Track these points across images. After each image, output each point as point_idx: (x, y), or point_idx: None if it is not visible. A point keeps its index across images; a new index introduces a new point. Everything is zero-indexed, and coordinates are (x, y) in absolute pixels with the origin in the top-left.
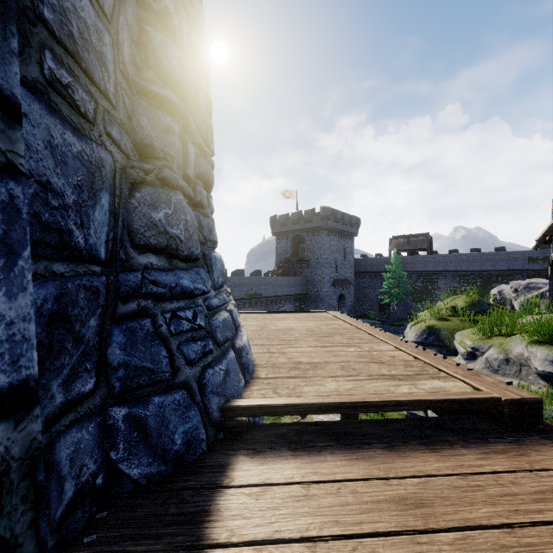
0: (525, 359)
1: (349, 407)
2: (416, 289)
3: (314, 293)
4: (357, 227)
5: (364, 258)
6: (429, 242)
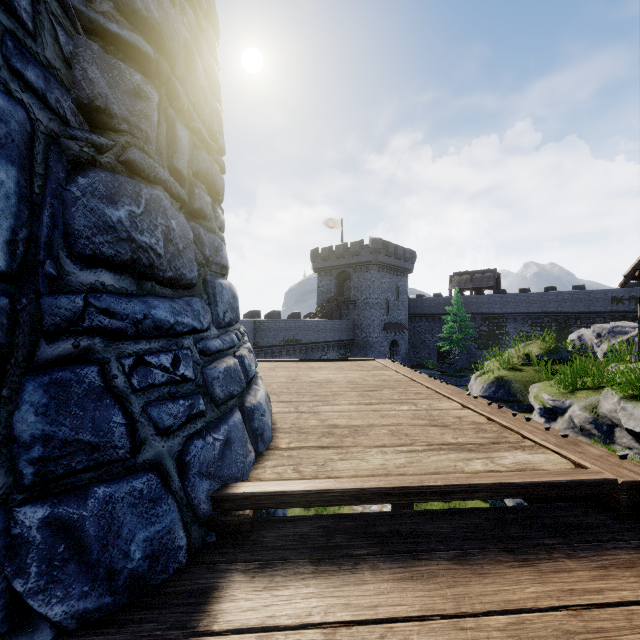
0: (617, 418)
1: (400, 494)
2: (481, 334)
3: (362, 339)
4: (412, 262)
5: (420, 298)
6: (496, 279)
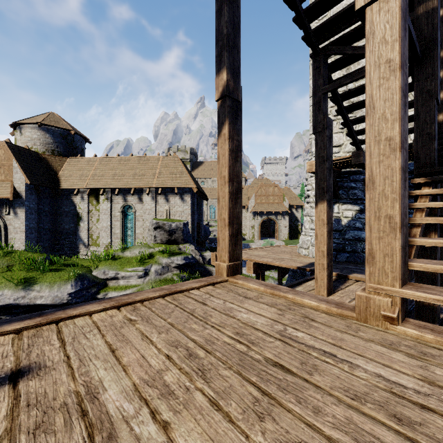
0: (168, 264)
1: None
2: None
3: None
4: None
5: None
6: None
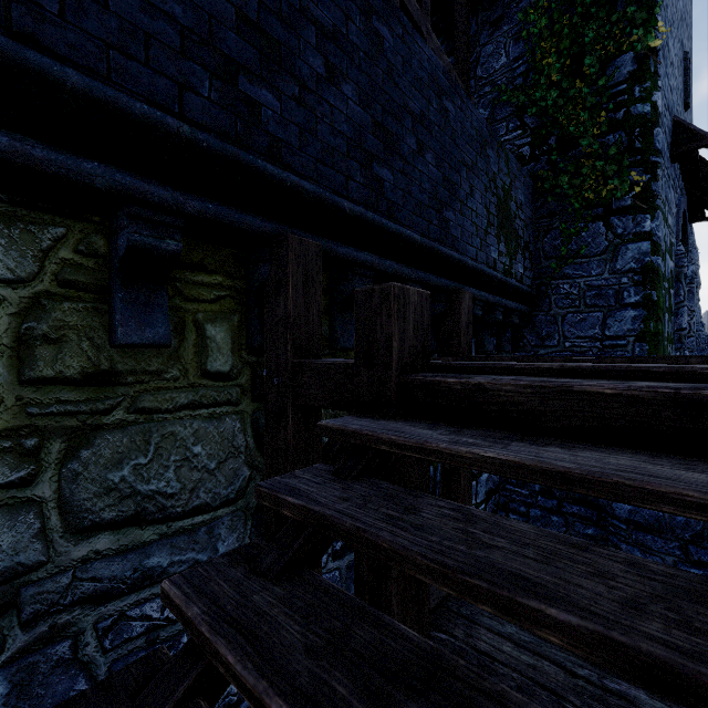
0: None
1: None
2: None
3: None
4: None
5: None
6: None
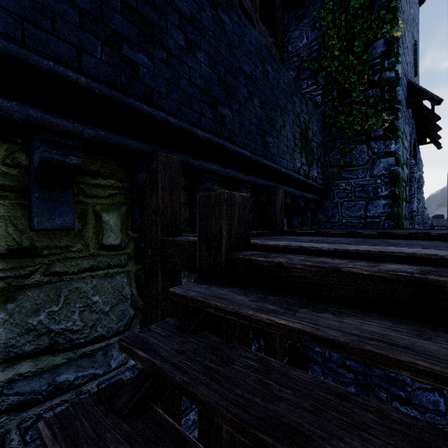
0: None
1: None
2: None
3: None
4: None
5: None
6: None
